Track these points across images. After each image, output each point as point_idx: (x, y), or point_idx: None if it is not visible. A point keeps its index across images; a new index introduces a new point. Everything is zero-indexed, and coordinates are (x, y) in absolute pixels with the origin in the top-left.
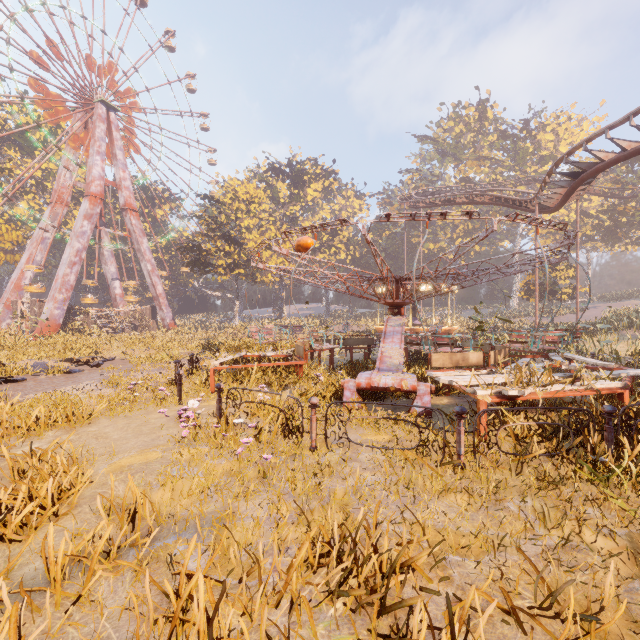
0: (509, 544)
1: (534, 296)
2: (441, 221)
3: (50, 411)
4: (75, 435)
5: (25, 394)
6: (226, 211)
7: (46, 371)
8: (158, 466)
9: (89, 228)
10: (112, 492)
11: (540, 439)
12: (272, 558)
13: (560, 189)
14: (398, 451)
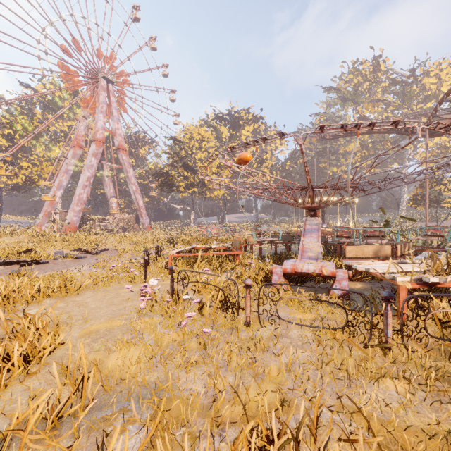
0: None
1: (421, 205)
2: (343, 150)
3: (49, 284)
4: (64, 303)
5: (45, 272)
6: (185, 148)
7: (62, 257)
8: (118, 332)
9: (95, 162)
10: (69, 358)
11: None
12: (207, 442)
13: (449, 115)
14: (327, 331)
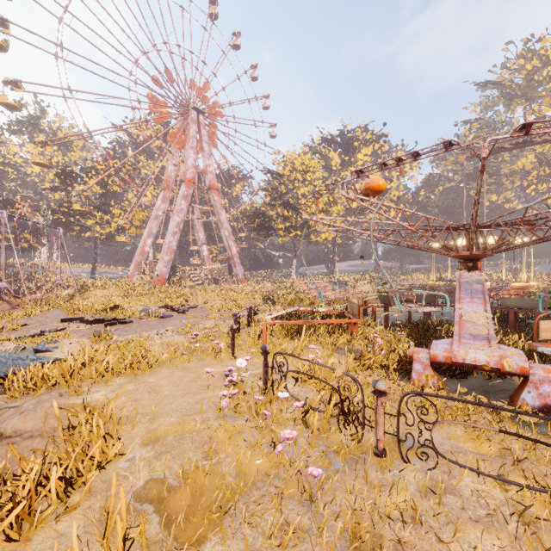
0: None
1: None
2: (507, 169)
3: (121, 358)
4: (135, 385)
5: (127, 334)
6: (285, 182)
7: (147, 315)
8: (189, 445)
9: (185, 206)
10: (111, 501)
11: None
12: None
13: None
14: (541, 503)
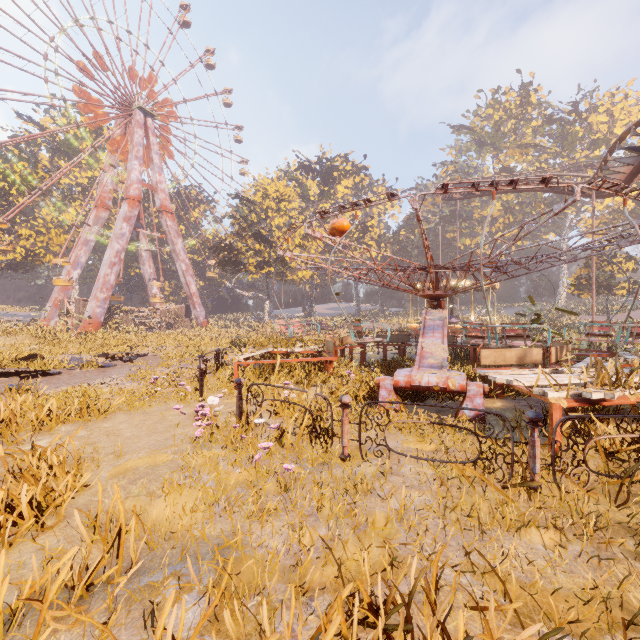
0: (638, 618)
1: (586, 292)
2: (479, 214)
3: (65, 404)
4: (87, 431)
5: (56, 387)
6: (256, 210)
7: (81, 365)
8: (165, 471)
9: (128, 230)
10: (99, 505)
11: (635, 455)
12: (289, 614)
13: (624, 167)
14: (452, 465)
